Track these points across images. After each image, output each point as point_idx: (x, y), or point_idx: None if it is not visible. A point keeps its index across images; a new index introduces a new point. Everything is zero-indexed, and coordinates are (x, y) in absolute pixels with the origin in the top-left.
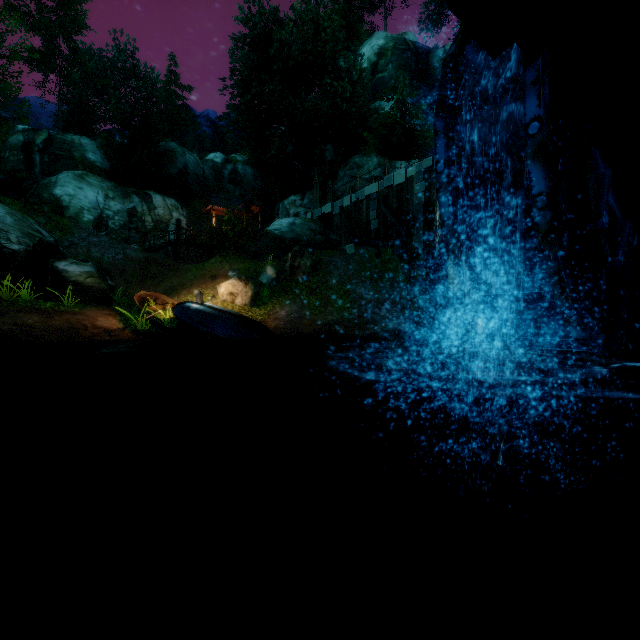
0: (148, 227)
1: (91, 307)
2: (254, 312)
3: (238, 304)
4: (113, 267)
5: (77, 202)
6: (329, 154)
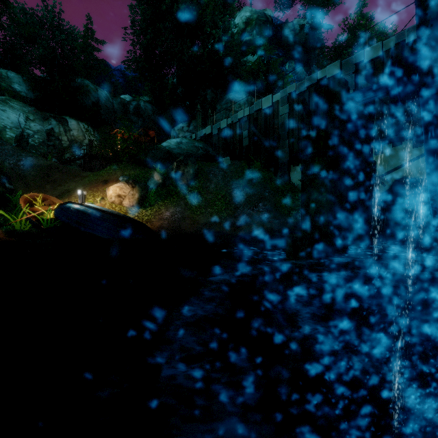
0: (64, 145)
1: None
2: (141, 213)
3: (126, 205)
4: (13, 172)
5: (0, 121)
6: (209, 96)
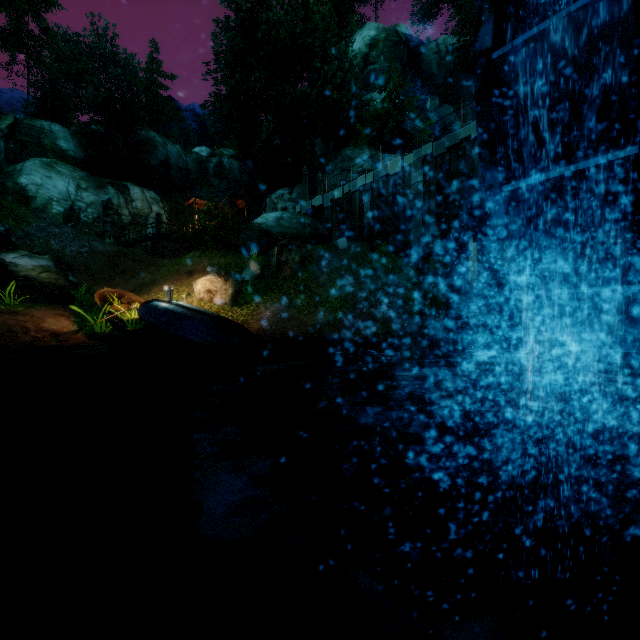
0: (125, 221)
1: (40, 306)
2: (235, 312)
3: (217, 303)
4: (76, 261)
5: (45, 192)
6: (319, 148)
